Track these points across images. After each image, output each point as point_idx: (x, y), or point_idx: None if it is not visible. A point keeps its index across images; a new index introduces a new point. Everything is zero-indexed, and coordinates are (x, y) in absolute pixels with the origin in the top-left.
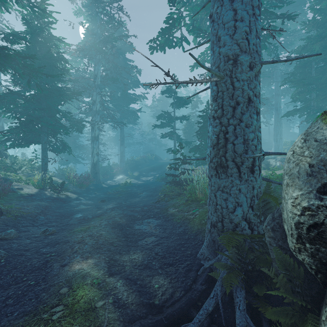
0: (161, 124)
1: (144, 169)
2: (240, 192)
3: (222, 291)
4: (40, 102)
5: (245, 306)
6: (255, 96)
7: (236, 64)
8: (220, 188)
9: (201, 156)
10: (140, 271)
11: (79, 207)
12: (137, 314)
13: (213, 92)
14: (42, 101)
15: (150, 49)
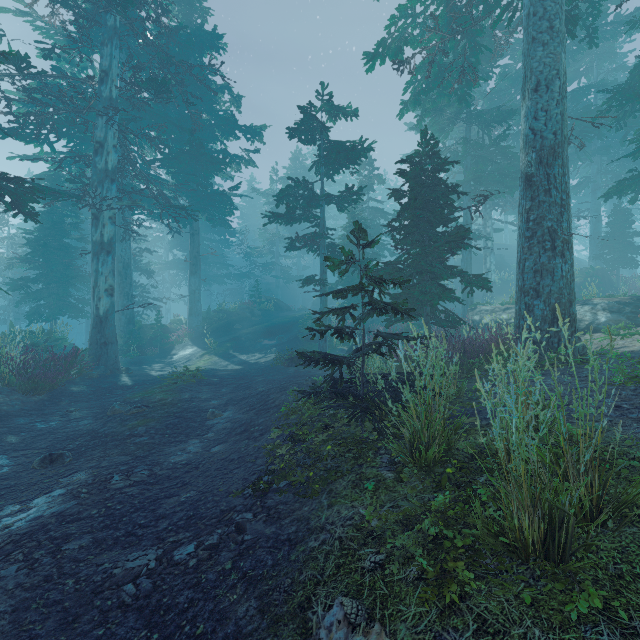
0: (288, 213)
1: (248, 333)
2: None
3: None
4: None
5: None
6: None
7: None
8: None
9: (405, 294)
10: None
11: None
12: None
13: None
14: None
15: None
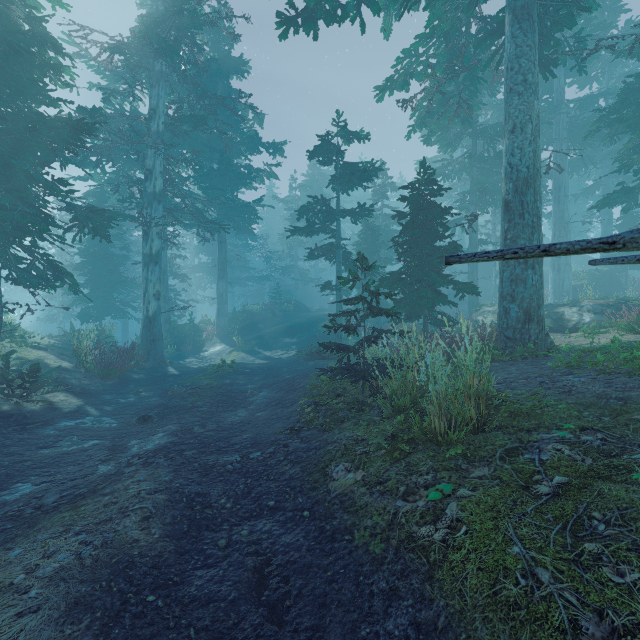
0: (308, 227)
1: (271, 332)
2: None
3: None
4: None
5: None
6: None
7: None
8: None
9: (406, 299)
10: None
11: (58, 447)
12: None
13: None
14: None
15: (280, 24)
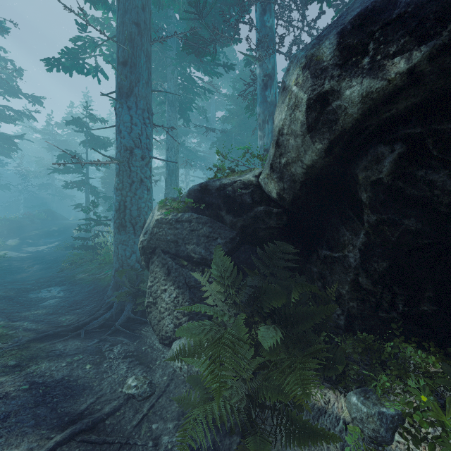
0: (65, 169)
1: (31, 235)
2: (135, 244)
3: (117, 308)
4: None
5: (130, 309)
6: (146, 178)
7: (132, 154)
8: (122, 242)
9: None
10: (46, 316)
11: None
12: (48, 330)
13: (117, 169)
14: None
15: (47, 65)
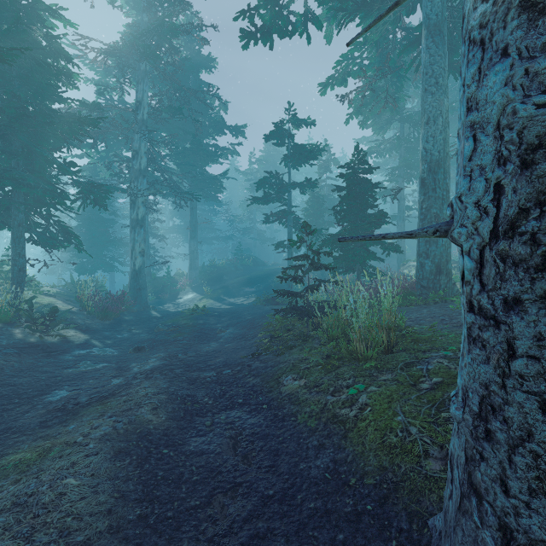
0: (265, 197)
1: (234, 283)
2: None
3: None
4: (7, 139)
5: None
6: None
7: None
8: None
9: (343, 255)
10: None
11: (78, 368)
12: None
13: None
14: (13, 138)
15: (243, 37)
